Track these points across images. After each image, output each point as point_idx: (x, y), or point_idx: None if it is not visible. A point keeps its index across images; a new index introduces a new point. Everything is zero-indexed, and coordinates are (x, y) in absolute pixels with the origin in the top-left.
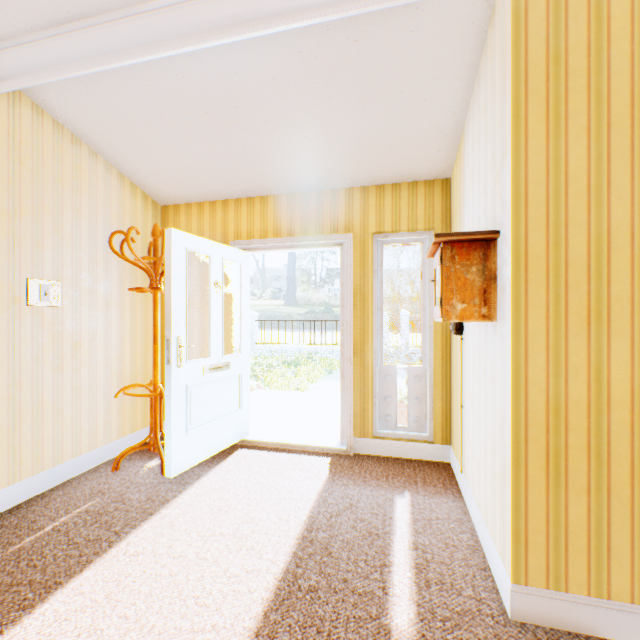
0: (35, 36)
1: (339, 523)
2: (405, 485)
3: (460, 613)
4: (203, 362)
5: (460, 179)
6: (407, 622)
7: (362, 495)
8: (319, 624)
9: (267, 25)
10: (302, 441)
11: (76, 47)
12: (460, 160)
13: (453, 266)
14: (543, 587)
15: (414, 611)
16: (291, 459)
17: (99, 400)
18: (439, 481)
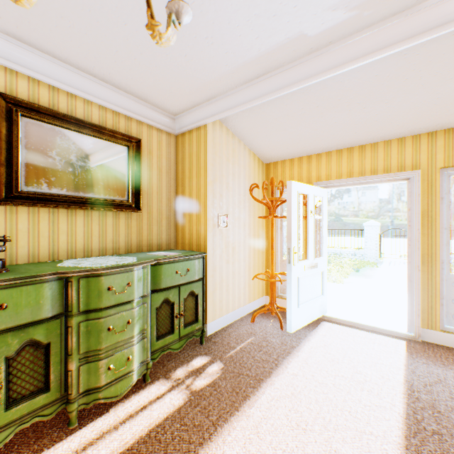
0: (236, 90)
1: (435, 391)
2: None
3: None
4: (304, 263)
5: None
6: None
7: (446, 375)
8: None
9: (393, 48)
10: (371, 323)
11: (257, 90)
12: None
13: None
14: None
15: None
16: (366, 335)
17: (241, 280)
18: None
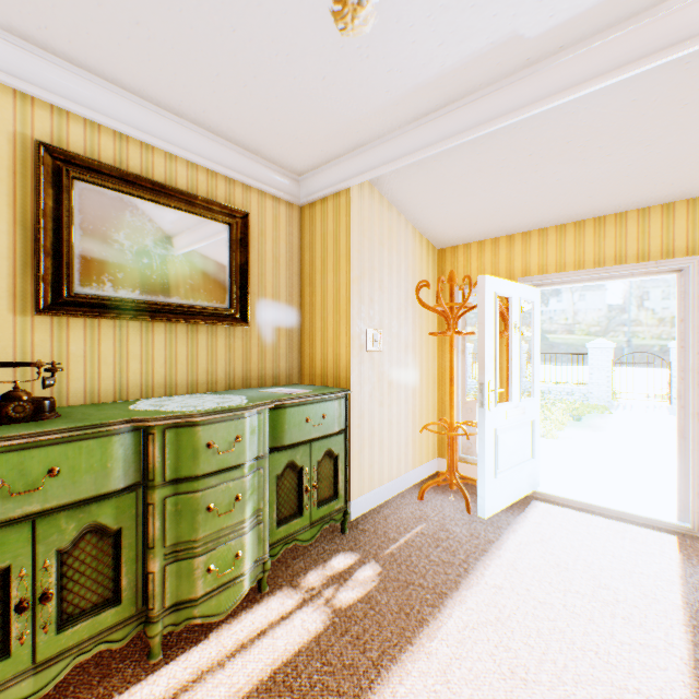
0: (399, 132)
1: None
2: None
3: None
4: (505, 406)
5: None
6: None
7: None
8: None
9: (671, 52)
10: (615, 506)
11: (433, 131)
12: None
13: None
14: None
15: None
16: (609, 525)
17: (401, 433)
18: None
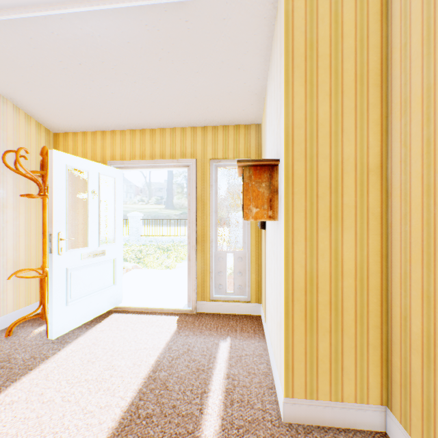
0: None
1: (177, 364)
2: (228, 333)
3: (250, 421)
4: (82, 251)
5: (265, 124)
6: (213, 433)
7: (197, 342)
8: None
9: (116, 0)
10: (161, 305)
11: None
12: (265, 112)
13: (250, 182)
14: (303, 398)
15: (219, 424)
16: (151, 319)
17: None
18: (251, 328)
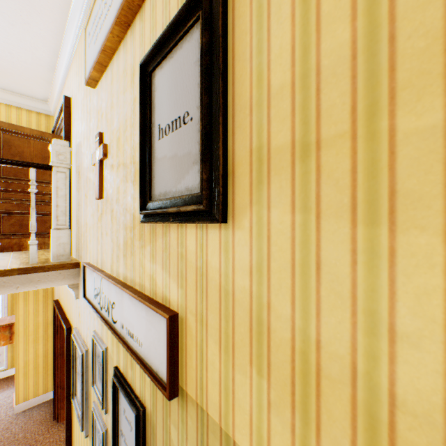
0: None
1: None
2: None
3: (0, 420)
4: None
5: None
6: None
7: None
8: None
9: None
10: None
11: None
12: None
13: (1, 332)
14: (24, 402)
15: None
16: None
17: None
18: (7, 384)
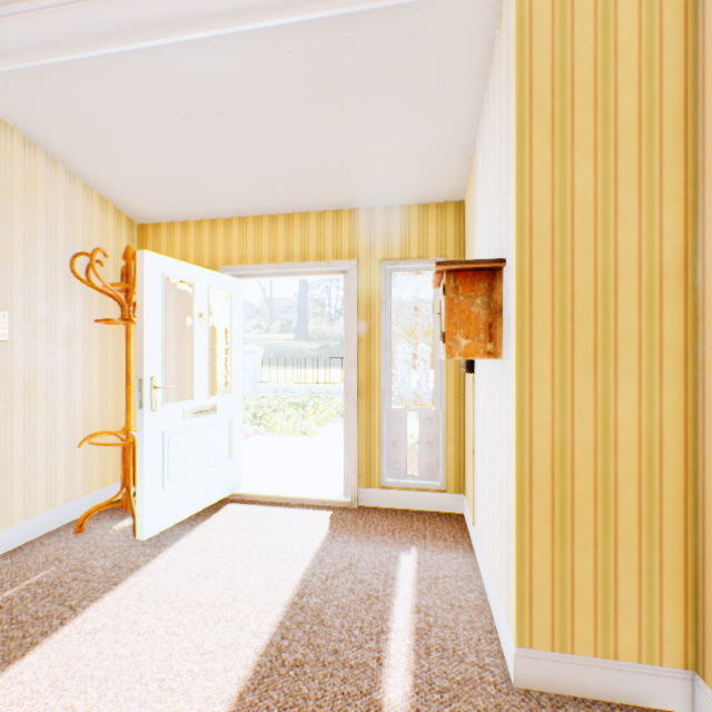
0: None
1: (335, 586)
2: (413, 540)
3: (460, 682)
4: (184, 405)
5: (472, 202)
6: (401, 696)
7: (364, 553)
8: (302, 704)
9: (247, 19)
10: (301, 493)
11: (20, 33)
12: (472, 181)
13: (457, 298)
14: (548, 649)
15: (410, 683)
16: (288, 514)
17: (59, 451)
18: (450, 534)
